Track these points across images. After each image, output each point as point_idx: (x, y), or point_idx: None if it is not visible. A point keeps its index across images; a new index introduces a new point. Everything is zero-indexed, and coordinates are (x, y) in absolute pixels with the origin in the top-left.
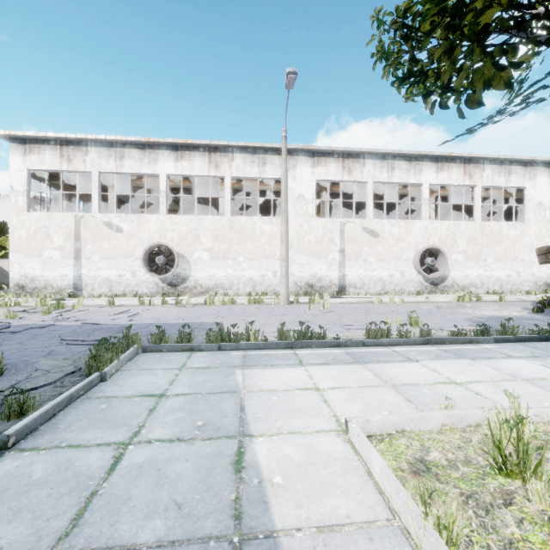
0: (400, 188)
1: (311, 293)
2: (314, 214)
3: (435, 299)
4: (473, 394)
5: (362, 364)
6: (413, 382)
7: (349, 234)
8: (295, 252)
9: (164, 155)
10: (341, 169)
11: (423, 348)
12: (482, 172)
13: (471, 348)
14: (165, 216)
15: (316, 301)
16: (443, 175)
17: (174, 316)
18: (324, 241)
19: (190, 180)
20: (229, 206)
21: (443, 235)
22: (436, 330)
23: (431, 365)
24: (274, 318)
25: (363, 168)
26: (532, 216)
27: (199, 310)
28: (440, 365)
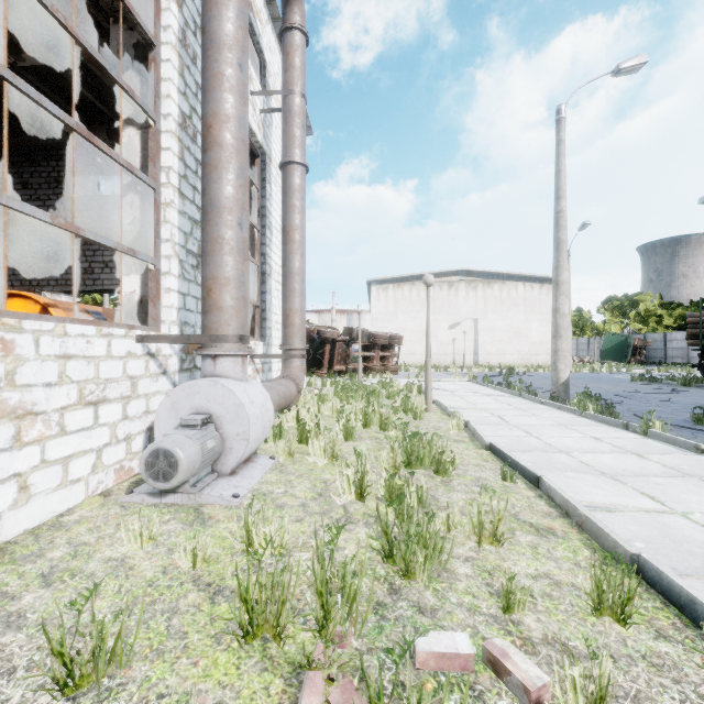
0: None
1: None
2: None
3: None
4: None
5: None
6: None
7: None
8: None
9: None
10: None
11: None
12: (61, 299)
13: None
14: None
15: None
16: None
17: None
18: None
19: None
20: None
21: None
22: None
23: None
24: None
25: None
26: None
27: None
28: None
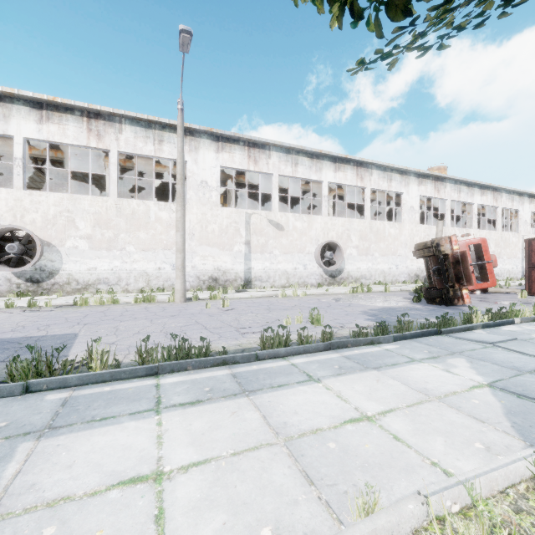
0: (303, 184)
1: (215, 287)
2: (218, 203)
3: (334, 291)
4: (392, 441)
5: (248, 396)
6: (315, 427)
7: (255, 225)
8: (197, 242)
9: (20, 111)
10: (247, 158)
11: (325, 356)
12: (371, 176)
13: (373, 351)
14: (22, 192)
15: (218, 296)
16: (340, 175)
17: (7, 327)
18: (229, 232)
19: (65, 151)
20: (116, 186)
21: (340, 230)
22: (337, 328)
23: (336, 387)
24: (158, 322)
25: (268, 160)
26: (406, 217)
27: (58, 315)
28: (346, 385)
